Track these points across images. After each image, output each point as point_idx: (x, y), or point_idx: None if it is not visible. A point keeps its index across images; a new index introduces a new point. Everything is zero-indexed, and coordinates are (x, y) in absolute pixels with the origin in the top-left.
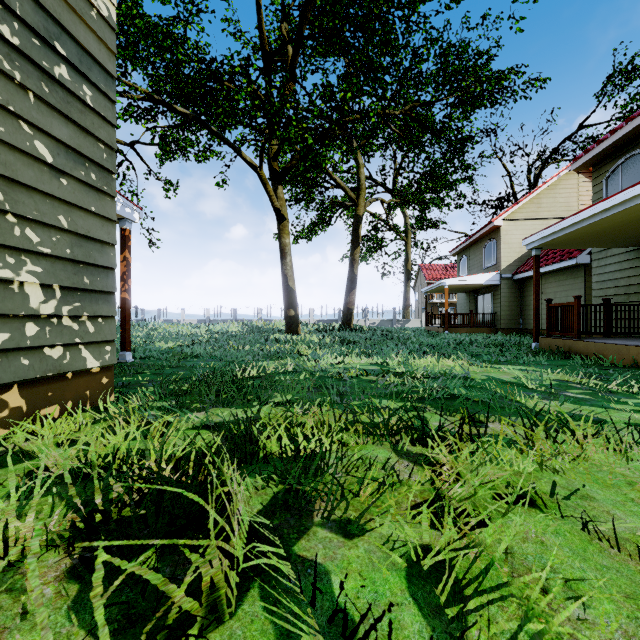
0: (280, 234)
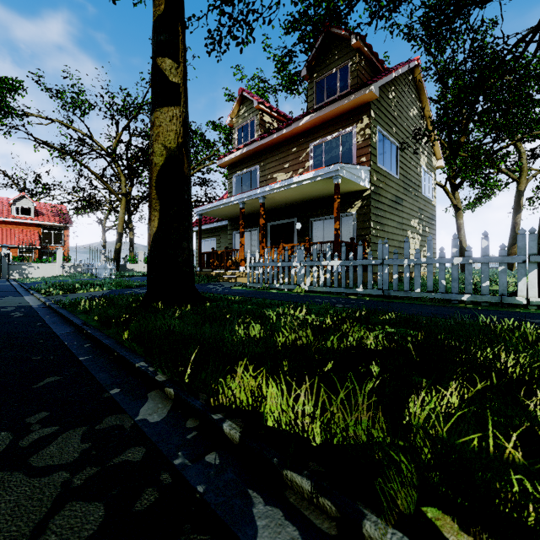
0: (456, 218)
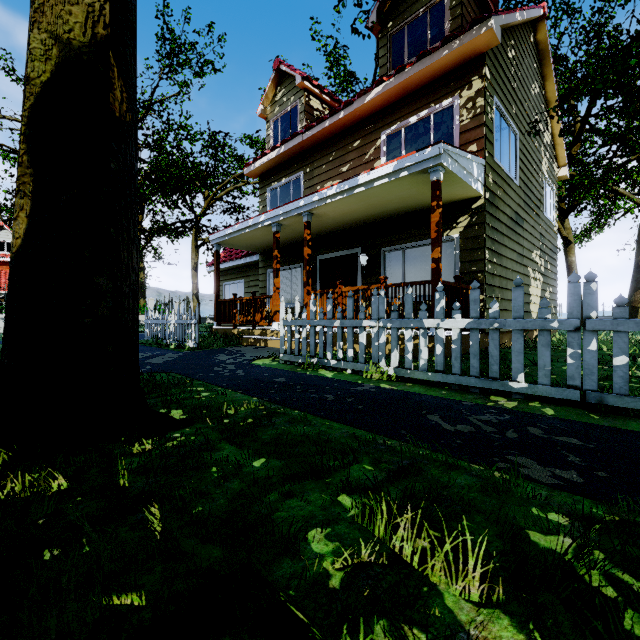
0: (566, 254)
